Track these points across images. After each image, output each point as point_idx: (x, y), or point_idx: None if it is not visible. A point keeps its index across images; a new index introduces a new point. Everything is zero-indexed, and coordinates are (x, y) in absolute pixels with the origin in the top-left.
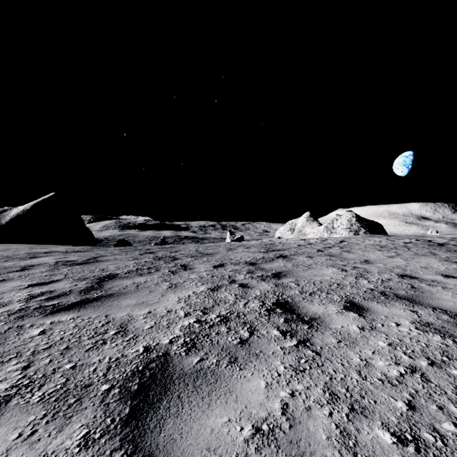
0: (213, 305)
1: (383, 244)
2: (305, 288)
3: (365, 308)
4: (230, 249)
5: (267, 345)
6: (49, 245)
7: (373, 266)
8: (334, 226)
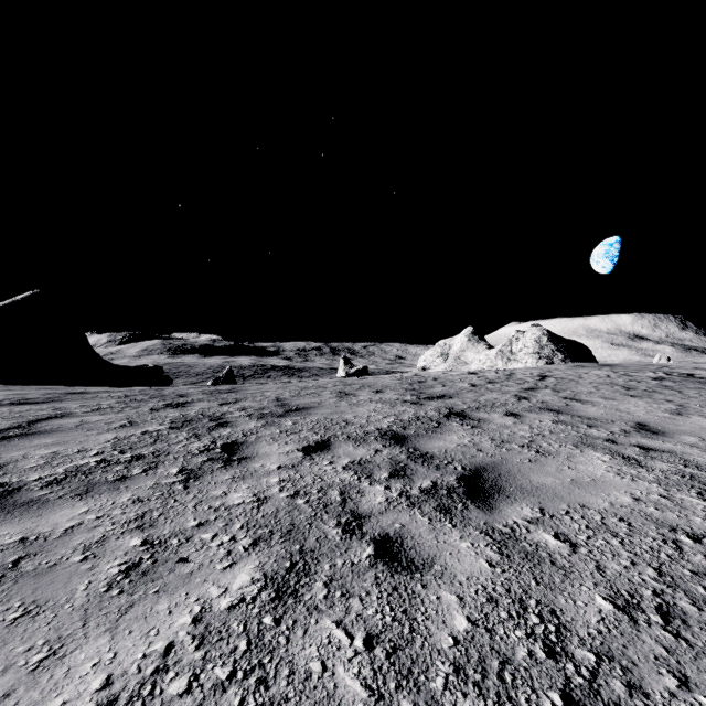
0: None
1: (621, 382)
2: (607, 565)
3: None
4: (346, 395)
5: None
6: None
7: (683, 444)
8: (513, 349)
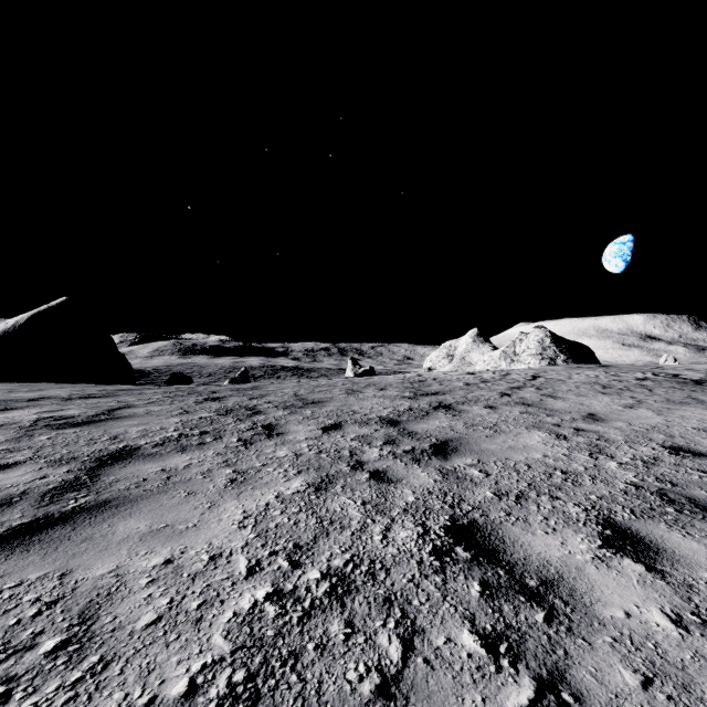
0: (315, 535)
1: (603, 382)
2: (502, 482)
3: (650, 545)
4: (353, 392)
5: (456, 706)
6: (48, 385)
7: (610, 427)
8: (517, 350)
